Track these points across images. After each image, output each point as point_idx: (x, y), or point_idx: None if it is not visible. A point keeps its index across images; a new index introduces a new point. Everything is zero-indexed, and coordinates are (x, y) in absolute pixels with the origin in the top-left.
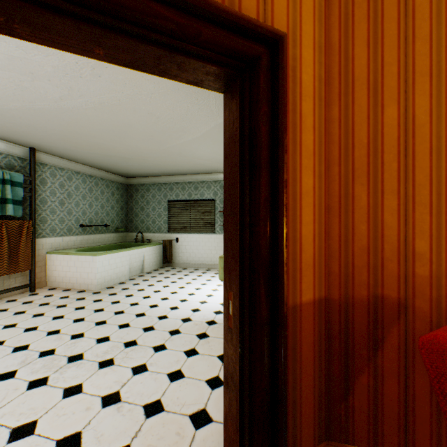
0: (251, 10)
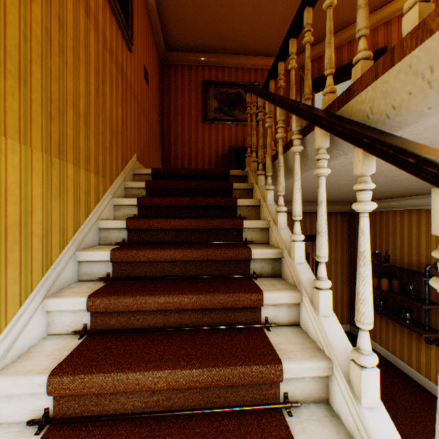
0: (381, 42)
